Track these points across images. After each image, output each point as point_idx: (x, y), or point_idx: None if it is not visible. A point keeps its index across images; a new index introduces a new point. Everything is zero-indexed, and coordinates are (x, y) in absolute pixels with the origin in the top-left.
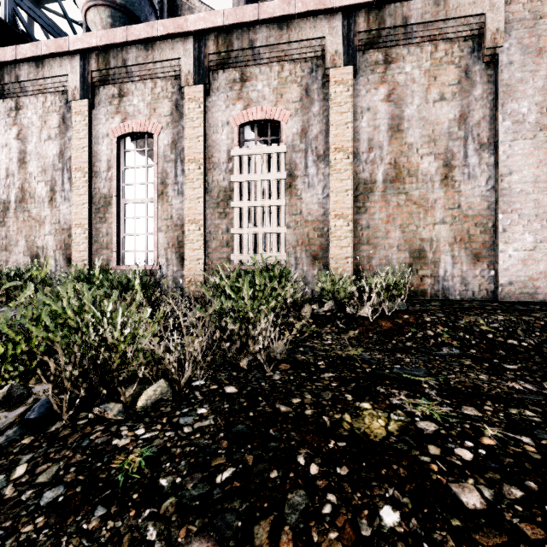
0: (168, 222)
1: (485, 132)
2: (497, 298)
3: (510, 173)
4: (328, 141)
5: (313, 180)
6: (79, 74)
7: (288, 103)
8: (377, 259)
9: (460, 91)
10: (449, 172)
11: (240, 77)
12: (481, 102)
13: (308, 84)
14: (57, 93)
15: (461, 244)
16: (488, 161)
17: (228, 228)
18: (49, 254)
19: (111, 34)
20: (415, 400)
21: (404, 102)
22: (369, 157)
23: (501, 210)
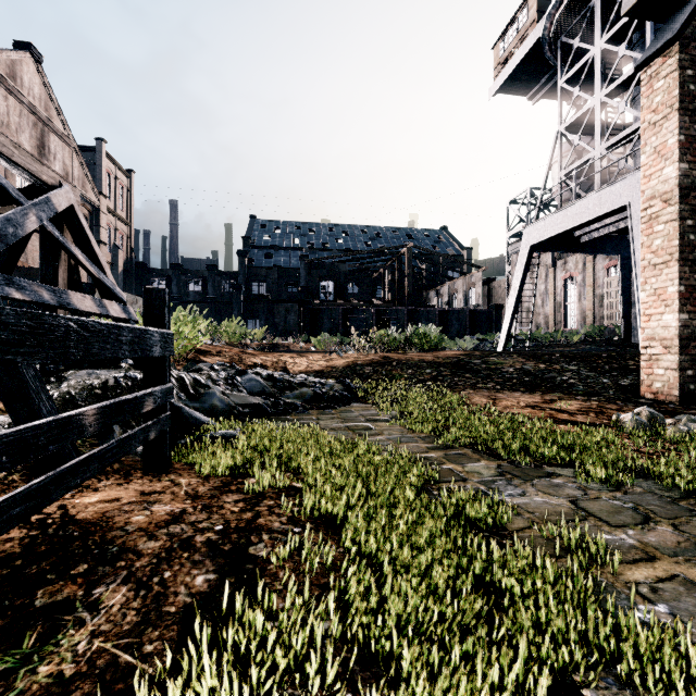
0: (581, 311)
1: None
2: None
3: None
4: None
5: None
6: (551, 259)
7: None
8: None
9: None
10: None
11: None
12: None
13: None
14: (544, 266)
15: None
16: None
17: (603, 311)
18: (542, 326)
19: None
20: None
21: None
22: None
23: None
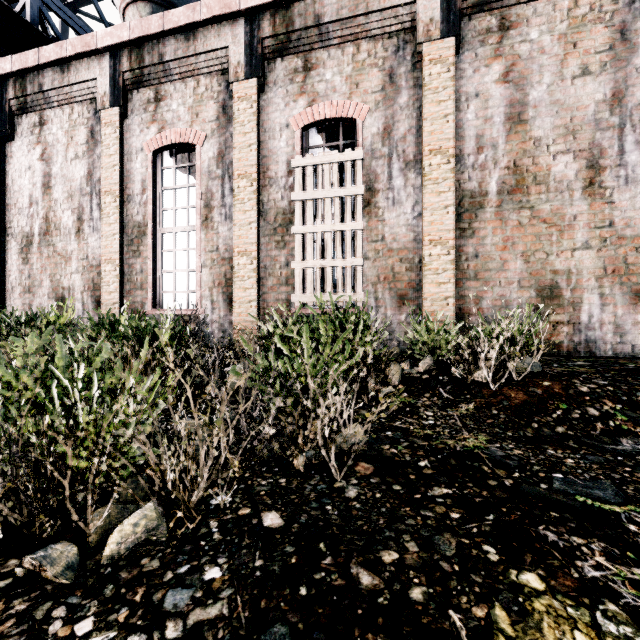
0: (214, 255)
1: None
2: None
3: None
4: (420, 141)
5: (399, 195)
6: (108, 77)
7: (366, 95)
8: (489, 299)
9: (612, 59)
10: (595, 175)
11: (303, 65)
12: None
13: (393, 67)
14: (85, 102)
15: (614, 277)
16: None
17: (288, 261)
18: (77, 296)
19: (145, 24)
20: (632, 570)
21: (529, 82)
22: (478, 160)
23: None
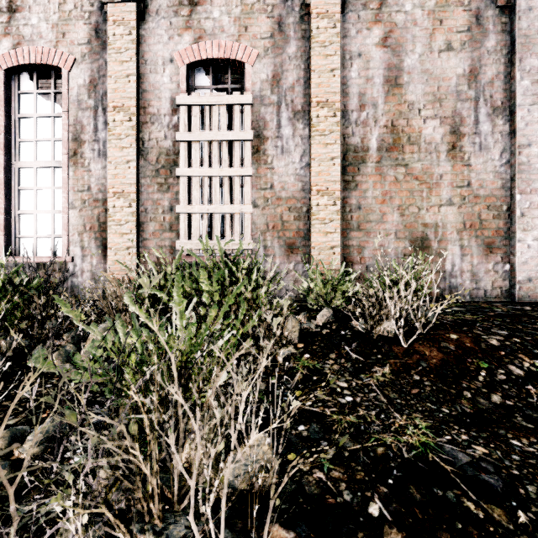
0: (84, 195)
1: (498, 93)
2: (514, 298)
3: (529, 145)
4: (308, 93)
5: (288, 144)
6: None
7: (255, 39)
8: (370, 249)
9: (470, 40)
10: (457, 140)
11: None
12: (494, 55)
13: (282, 15)
14: None
15: (471, 231)
16: (502, 130)
17: (172, 205)
18: None
19: None
20: None
21: (404, 50)
22: (360, 117)
23: (519, 190)
